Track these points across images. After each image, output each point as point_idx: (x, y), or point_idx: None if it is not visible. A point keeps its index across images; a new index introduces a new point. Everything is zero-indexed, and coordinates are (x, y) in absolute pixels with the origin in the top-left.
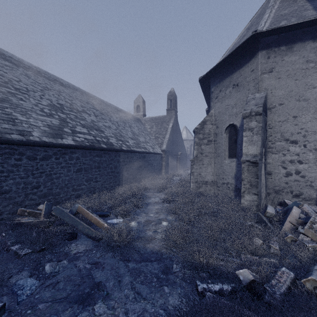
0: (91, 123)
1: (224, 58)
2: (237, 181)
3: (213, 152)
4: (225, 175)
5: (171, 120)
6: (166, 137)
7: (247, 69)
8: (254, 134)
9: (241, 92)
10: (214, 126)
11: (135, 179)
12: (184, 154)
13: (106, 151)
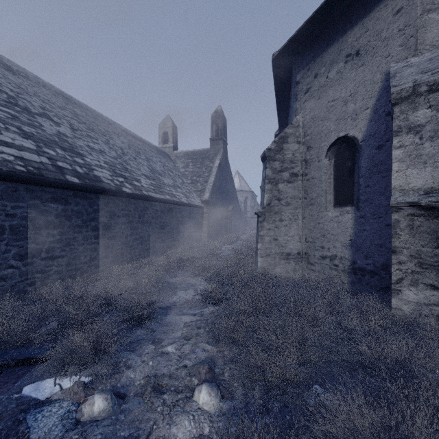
0: (56, 136)
1: None
2: (357, 252)
3: (301, 197)
4: (326, 241)
5: (217, 155)
6: (210, 181)
7: (385, 12)
8: (424, 140)
9: (369, 65)
10: (302, 147)
11: (153, 249)
12: (236, 210)
13: (82, 193)
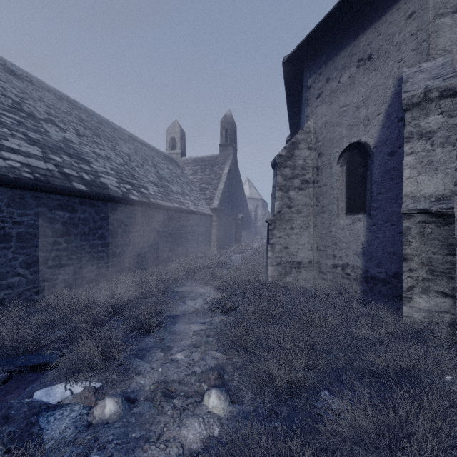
0: (62, 142)
1: None
2: (369, 260)
3: (312, 205)
4: (338, 249)
5: (226, 161)
6: (219, 189)
7: (397, 16)
8: (436, 147)
9: (381, 70)
10: (314, 153)
11: (161, 258)
12: (246, 218)
13: (89, 200)
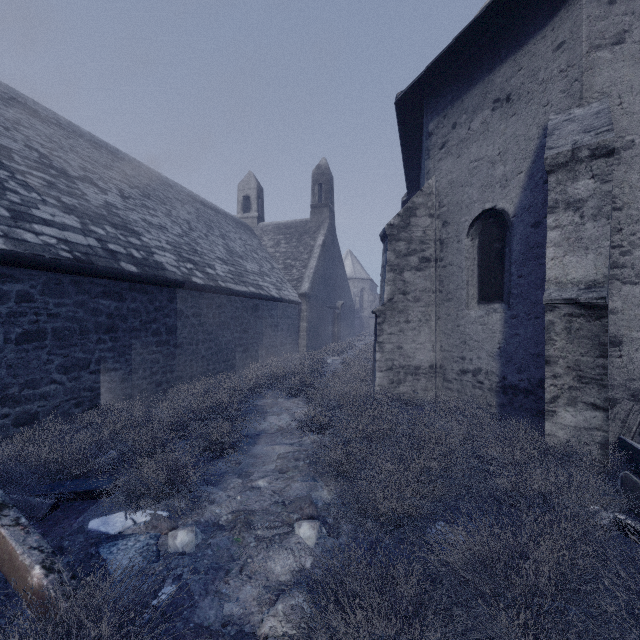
0: (103, 208)
1: (474, 20)
2: (507, 364)
3: (435, 290)
4: (468, 350)
5: (320, 228)
6: (310, 266)
7: (542, 46)
8: (586, 220)
9: (522, 115)
10: (437, 222)
11: (232, 362)
12: (348, 306)
13: (140, 285)
